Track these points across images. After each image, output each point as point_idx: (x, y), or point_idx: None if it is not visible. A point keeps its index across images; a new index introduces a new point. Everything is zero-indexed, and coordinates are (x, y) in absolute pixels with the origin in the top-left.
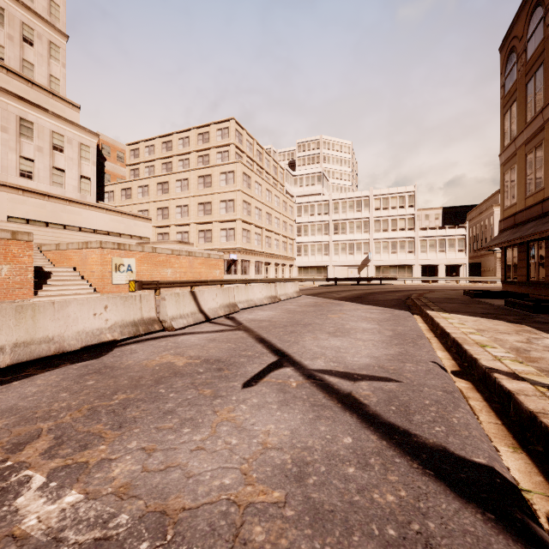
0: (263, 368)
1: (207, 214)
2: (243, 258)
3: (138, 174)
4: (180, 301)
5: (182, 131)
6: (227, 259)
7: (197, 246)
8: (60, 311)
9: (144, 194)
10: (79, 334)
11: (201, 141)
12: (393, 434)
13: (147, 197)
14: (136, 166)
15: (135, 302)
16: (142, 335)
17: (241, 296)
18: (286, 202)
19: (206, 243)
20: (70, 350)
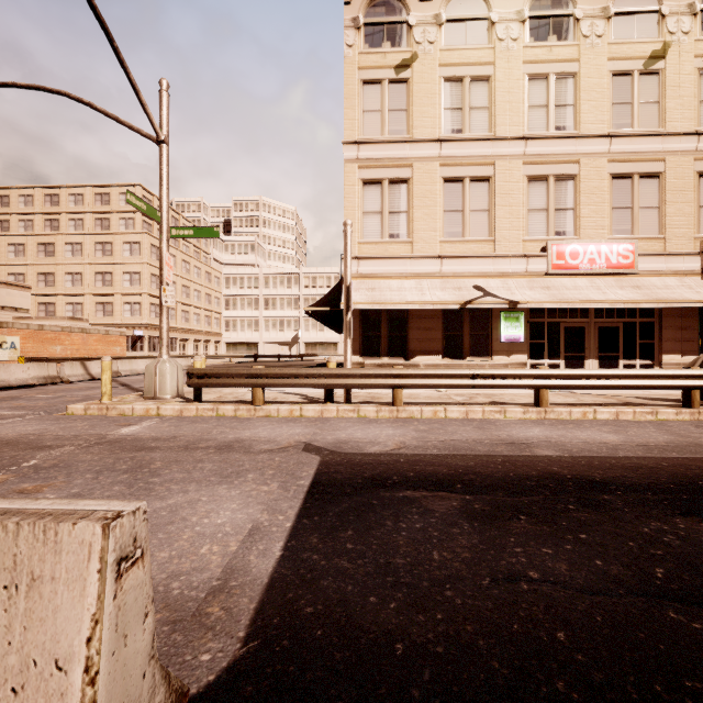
0: (113, 387)
1: (107, 285)
2: (151, 334)
3: (8, 227)
4: (74, 367)
5: (73, 186)
6: (132, 335)
7: (94, 320)
8: (7, 369)
9: (18, 254)
10: (17, 380)
11: (99, 202)
12: (138, 390)
13: (22, 258)
14: (5, 217)
15: (45, 366)
16: (50, 384)
17: (125, 367)
18: (211, 272)
19: (106, 317)
20: (14, 386)
